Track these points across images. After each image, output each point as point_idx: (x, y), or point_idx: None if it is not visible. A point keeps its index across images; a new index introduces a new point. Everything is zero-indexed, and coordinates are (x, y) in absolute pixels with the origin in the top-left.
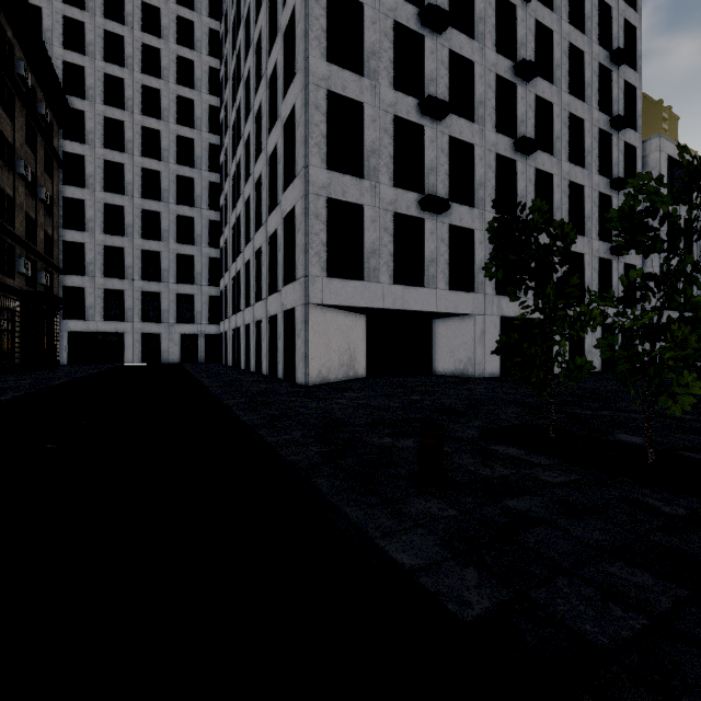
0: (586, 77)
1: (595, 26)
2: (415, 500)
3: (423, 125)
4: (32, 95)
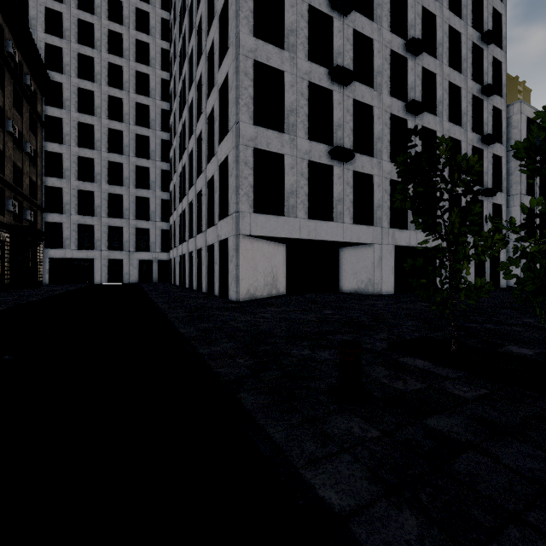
0: (462, 53)
1: (469, 13)
2: (337, 418)
3: (332, 90)
4: (19, 69)
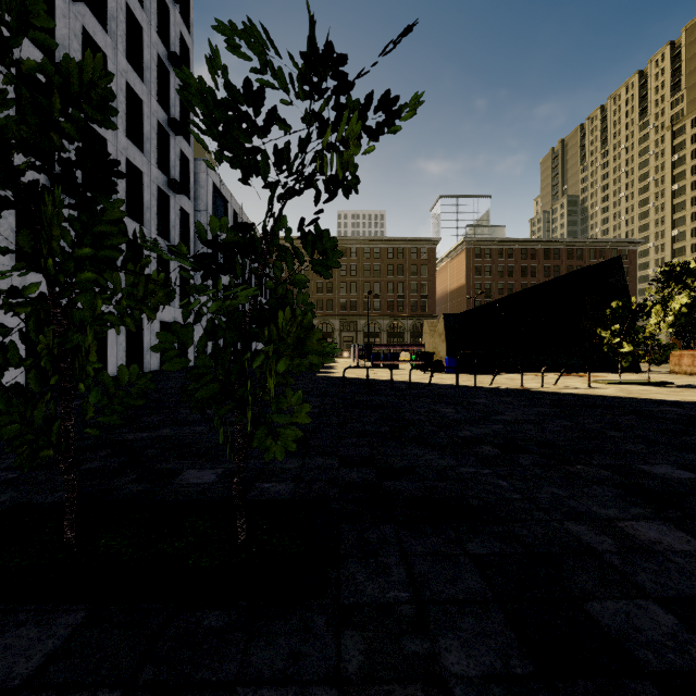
0: (146, 57)
1: (154, 12)
2: None
3: None
4: None
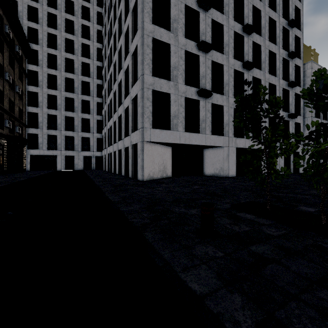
0: (277, 33)
1: (281, 9)
2: (200, 246)
3: (199, 55)
4: (12, 42)
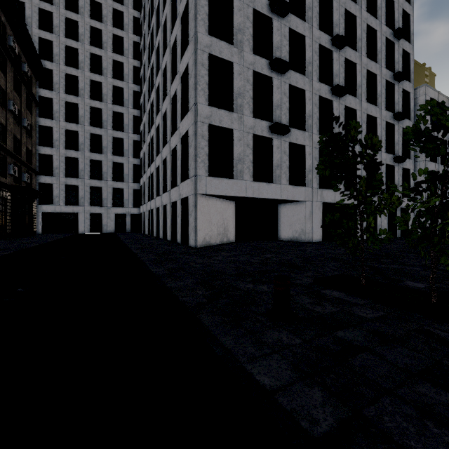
0: (378, 46)
1: (383, 14)
2: (271, 331)
3: (272, 77)
4: (18, 59)
